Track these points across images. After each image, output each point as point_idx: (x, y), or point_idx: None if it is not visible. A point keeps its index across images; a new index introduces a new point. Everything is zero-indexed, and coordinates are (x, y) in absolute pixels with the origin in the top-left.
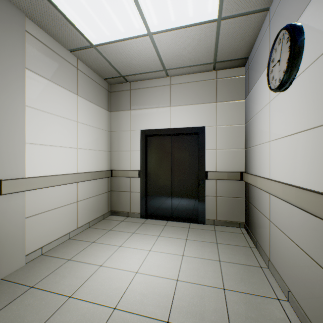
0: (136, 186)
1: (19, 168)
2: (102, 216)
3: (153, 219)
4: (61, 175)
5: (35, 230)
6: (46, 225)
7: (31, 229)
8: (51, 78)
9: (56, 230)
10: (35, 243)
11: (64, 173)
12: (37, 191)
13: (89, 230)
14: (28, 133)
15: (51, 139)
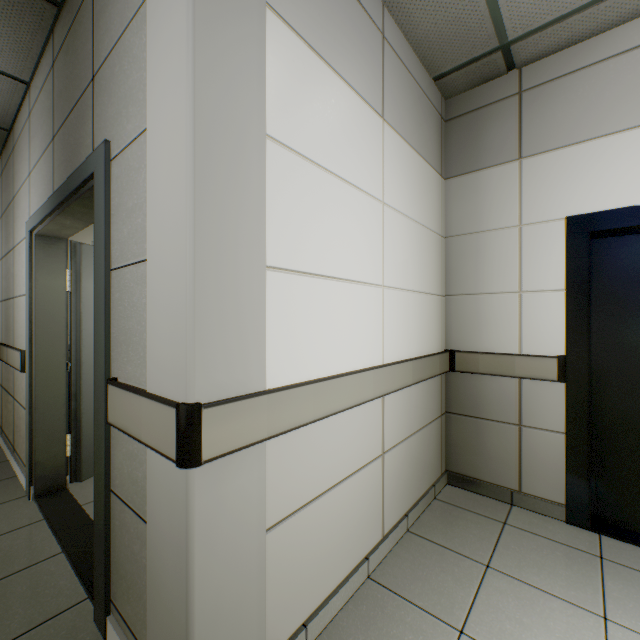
0: (542, 411)
1: (250, 358)
2: (430, 489)
3: (629, 544)
4: (351, 374)
5: (288, 569)
6: (314, 545)
7: (278, 566)
8: (325, 53)
9: (337, 555)
10: (289, 612)
11: (355, 368)
12: (294, 433)
13: (414, 549)
14: (271, 235)
15: (325, 254)
